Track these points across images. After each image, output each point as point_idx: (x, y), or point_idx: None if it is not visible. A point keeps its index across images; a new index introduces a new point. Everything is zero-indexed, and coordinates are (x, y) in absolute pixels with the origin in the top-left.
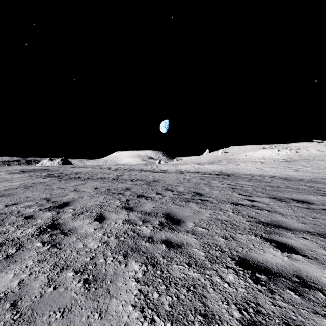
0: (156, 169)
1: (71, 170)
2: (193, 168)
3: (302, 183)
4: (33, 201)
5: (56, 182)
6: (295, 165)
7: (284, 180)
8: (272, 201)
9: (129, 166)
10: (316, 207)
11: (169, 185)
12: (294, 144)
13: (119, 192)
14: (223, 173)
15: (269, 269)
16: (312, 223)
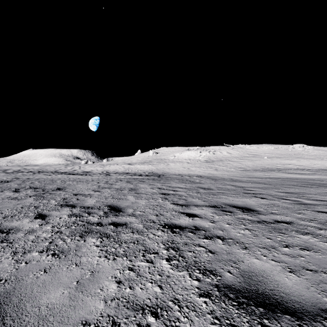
0: (77, 171)
1: None
2: (123, 168)
3: (226, 182)
4: None
5: None
6: (214, 165)
7: (210, 179)
8: (216, 213)
9: (41, 167)
10: (266, 217)
11: (76, 195)
12: (211, 147)
13: None
14: (154, 174)
15: None
16: (303, 268)
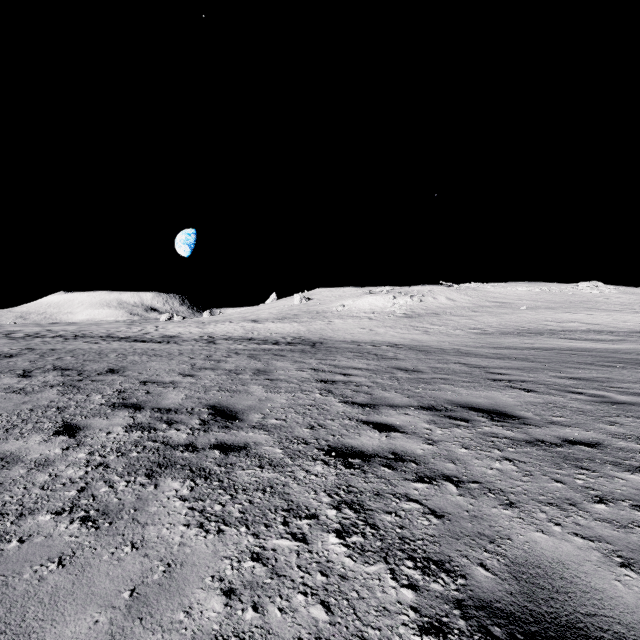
0: (151, 335)
1: None
2: (241, 330)
3: (449, 356)
4: None
5: None
6: (421, 322)
7: (417, 351)
8: (435, 422)
9: (80, 328)
10: (542, 432)
11: (145, 384)
12: (416, 289)
13: None
14: (303, 341)
15: None
16: None
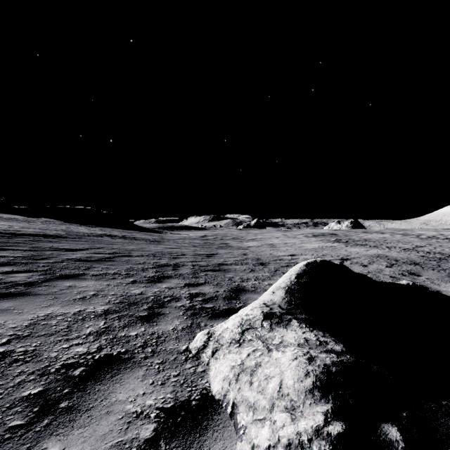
0: None
1: (360, 236)
2: None
3: None
4: (329, 255)
5: (343, 246)
6: None
7: None
8: None
9: None
10: None
11: None
12: None
13: (395, 259)
14: None
15: (429, 288)
16: None
